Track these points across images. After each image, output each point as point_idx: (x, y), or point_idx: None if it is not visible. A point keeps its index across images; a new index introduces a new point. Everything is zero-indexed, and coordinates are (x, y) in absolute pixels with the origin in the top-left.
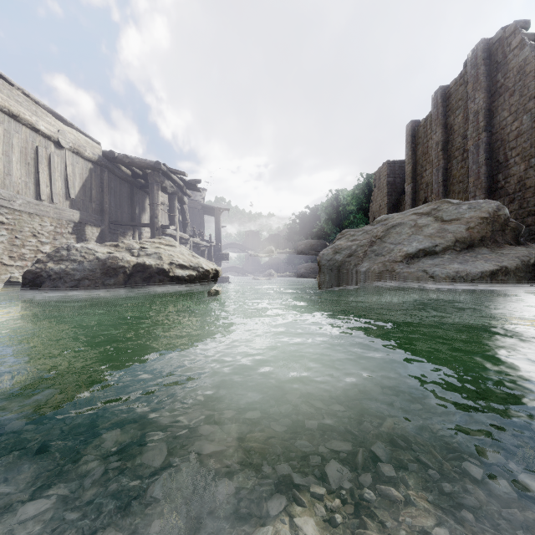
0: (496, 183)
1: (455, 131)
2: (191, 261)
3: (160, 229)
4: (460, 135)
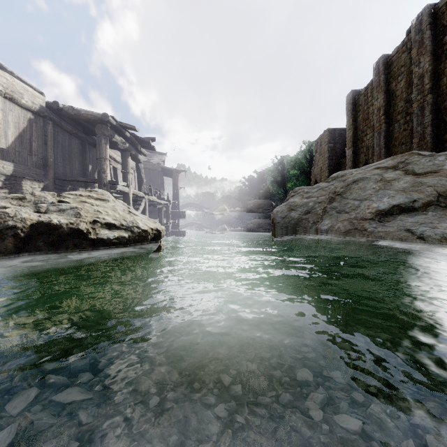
0: (442, 143)
1: (397, 96)
2: (124, 218)
3: (108, 185)
4: (402, 100)
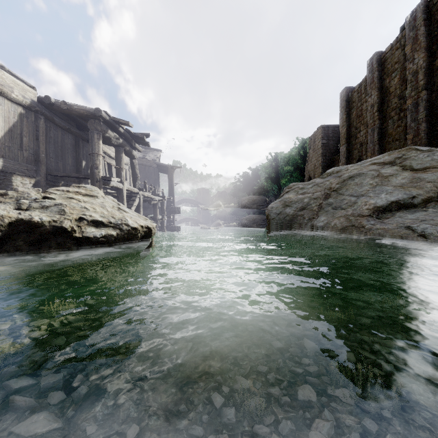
0: (436, 139)
1: (390, 93)
2: (112, 215)
3: (100, 180)
4: (396, 96)
